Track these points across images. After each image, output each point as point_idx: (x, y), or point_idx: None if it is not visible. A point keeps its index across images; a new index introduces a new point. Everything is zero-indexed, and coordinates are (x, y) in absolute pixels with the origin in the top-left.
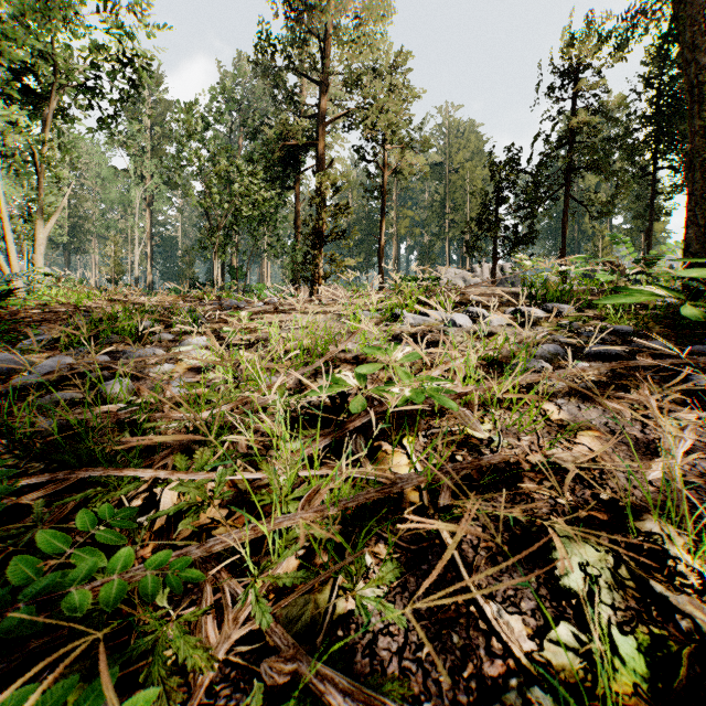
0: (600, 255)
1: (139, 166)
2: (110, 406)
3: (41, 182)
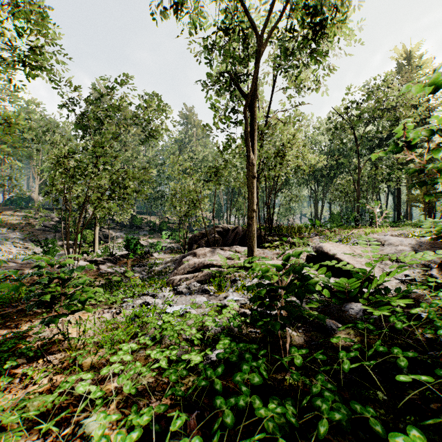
0: None
1: None
2: None
3: None
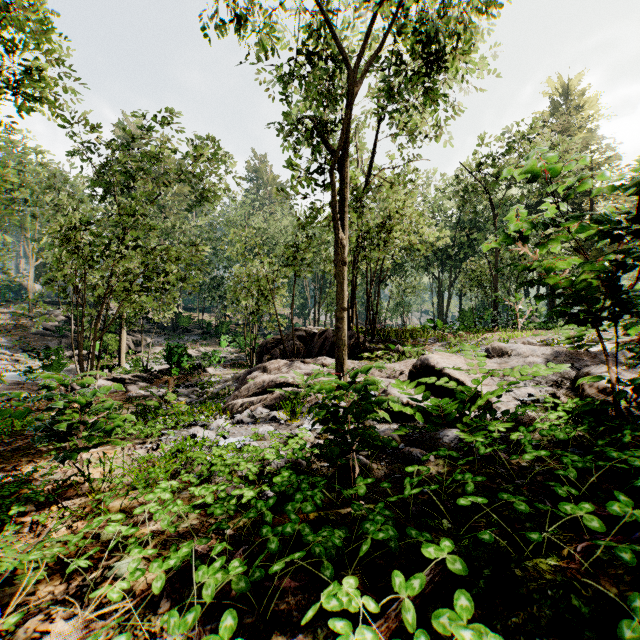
0: None
1: None
2: None
3: None
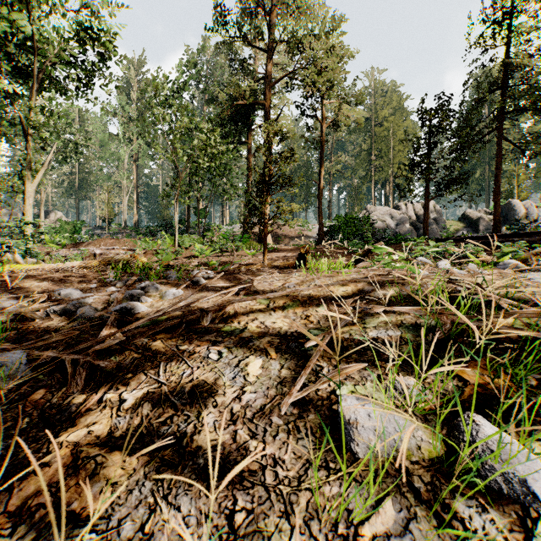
0: (515, 192)
1: (127, 131)
2: None
3: (30, 143)
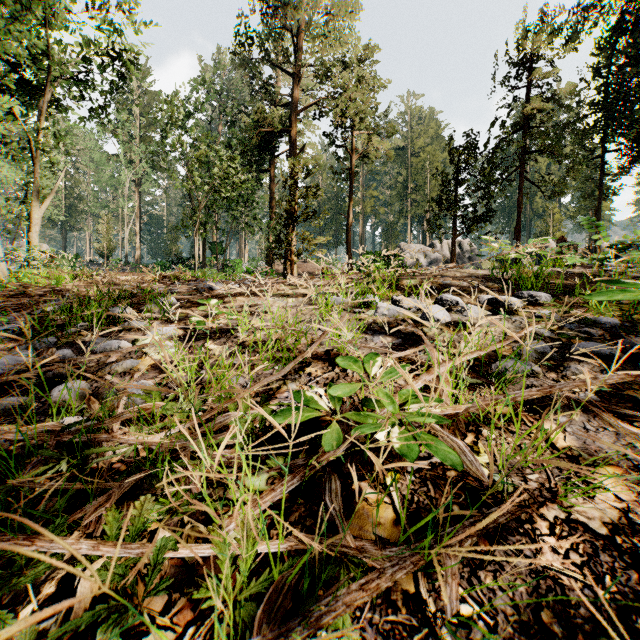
0: (551, 231)
1: (128, 151)
2: (53, 423)
3: (36, 167)
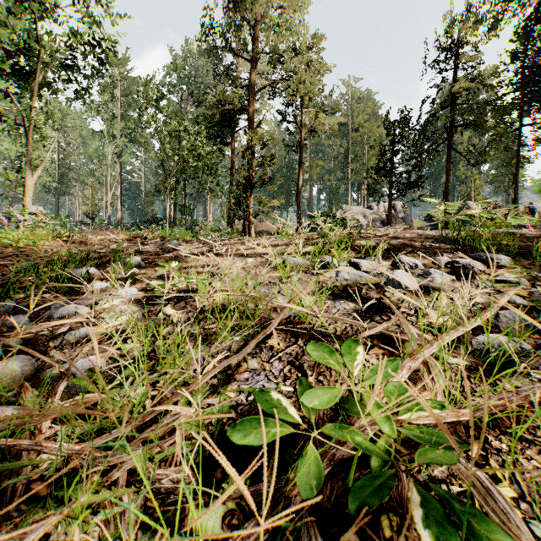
0: (472, 195)
1: (111, 128)
2: None
3: (30, 140)
